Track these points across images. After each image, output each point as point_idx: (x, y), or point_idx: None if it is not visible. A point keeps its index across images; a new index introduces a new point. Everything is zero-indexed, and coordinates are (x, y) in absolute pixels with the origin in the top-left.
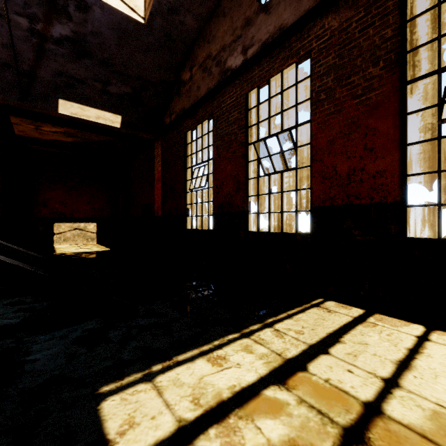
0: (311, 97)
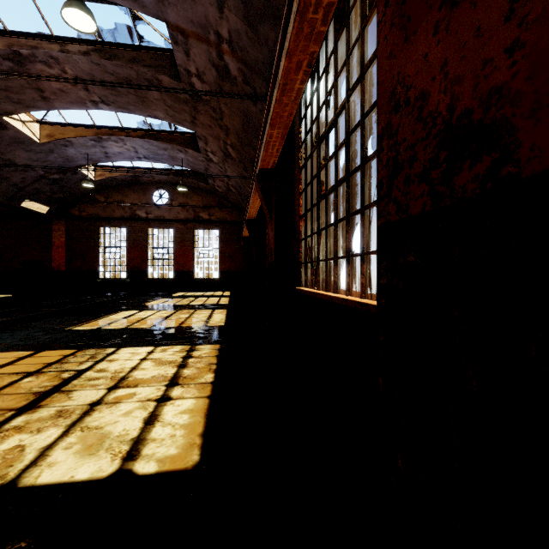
0: (174, 242)
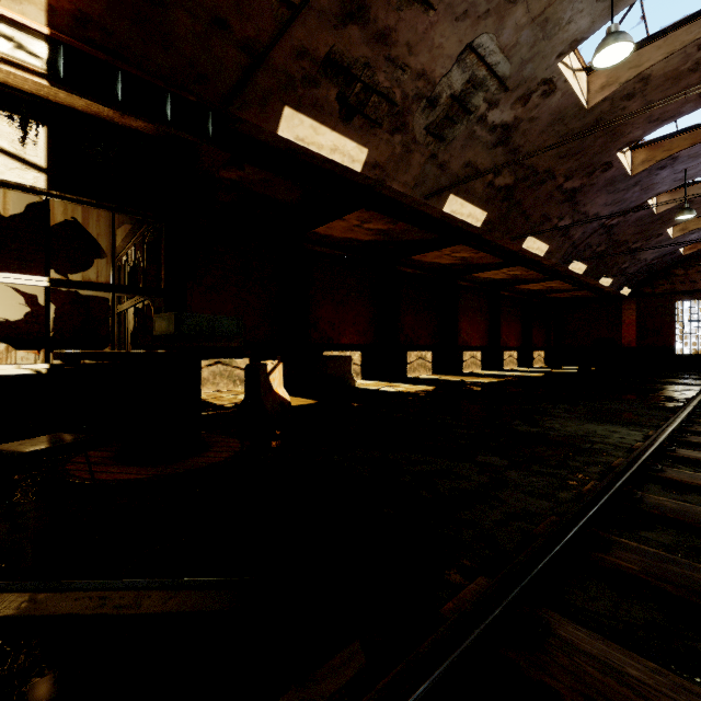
0: None
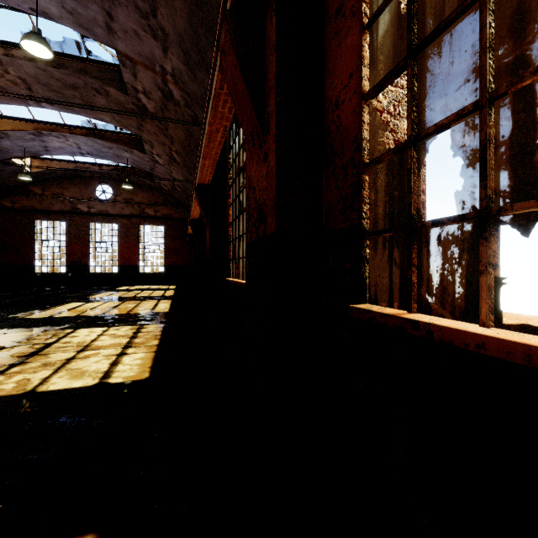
0: (118, 236)
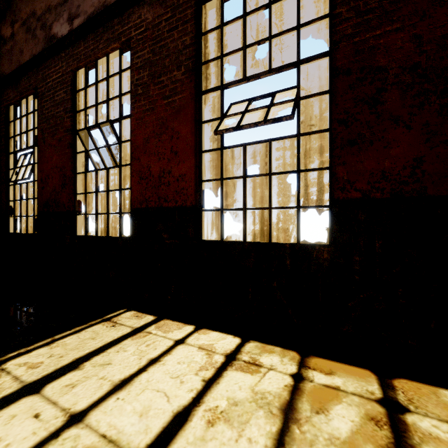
0: (131, 89)
